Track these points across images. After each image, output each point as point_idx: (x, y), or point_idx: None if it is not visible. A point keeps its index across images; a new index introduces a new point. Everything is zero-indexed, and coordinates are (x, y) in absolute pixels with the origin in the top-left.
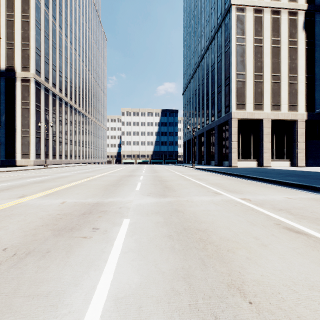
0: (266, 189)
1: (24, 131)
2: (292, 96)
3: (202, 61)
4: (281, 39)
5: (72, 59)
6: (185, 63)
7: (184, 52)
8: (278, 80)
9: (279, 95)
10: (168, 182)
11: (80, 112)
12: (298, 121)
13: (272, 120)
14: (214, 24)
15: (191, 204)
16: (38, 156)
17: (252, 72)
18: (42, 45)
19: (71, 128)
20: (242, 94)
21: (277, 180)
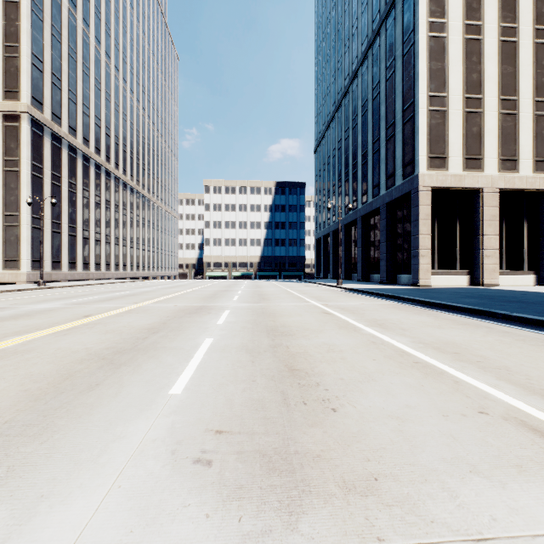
0: None
1: (9, 216)
2: (542, 141)
3: (353, 84)
4: (519, 26)
5: (111, 86)
6: (319, 95)
7: (318, 75)
8: (513, 110)
9: (515, 139)
10: (294, 340)
11: (126, 185)
12: None
13: (501, 190)
14: (379, 5)
15: None
16: (38, 264)
17: (461, 92)
18: (47, 51)
19: (108, 212)
20: (440, 137)
21: None
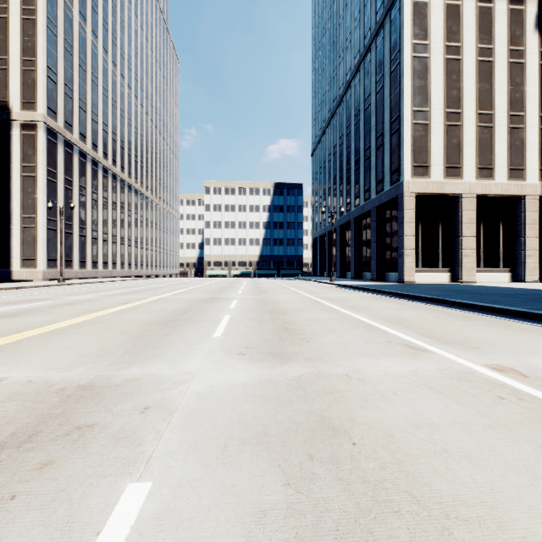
0: (524, 335)
1: (27, 218)
2: (516, 152)
3: (347, 94)
4: (495, 47)
5: (117, 93)
6: (315, 101)
7: (314, 81)
8: (489, 123)
9: (491, 150)
10: (288, 316)
11: (131, 187)
12: (527, 198)
13: (479, 196)
14: (370, 23)
15: (362, 390)
16: (53, 263)
17: (442, 107)
18: (60, 63)
19: (114, 214)
20: (423, 148)
21: (529, 310)
